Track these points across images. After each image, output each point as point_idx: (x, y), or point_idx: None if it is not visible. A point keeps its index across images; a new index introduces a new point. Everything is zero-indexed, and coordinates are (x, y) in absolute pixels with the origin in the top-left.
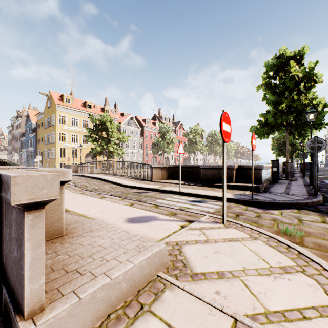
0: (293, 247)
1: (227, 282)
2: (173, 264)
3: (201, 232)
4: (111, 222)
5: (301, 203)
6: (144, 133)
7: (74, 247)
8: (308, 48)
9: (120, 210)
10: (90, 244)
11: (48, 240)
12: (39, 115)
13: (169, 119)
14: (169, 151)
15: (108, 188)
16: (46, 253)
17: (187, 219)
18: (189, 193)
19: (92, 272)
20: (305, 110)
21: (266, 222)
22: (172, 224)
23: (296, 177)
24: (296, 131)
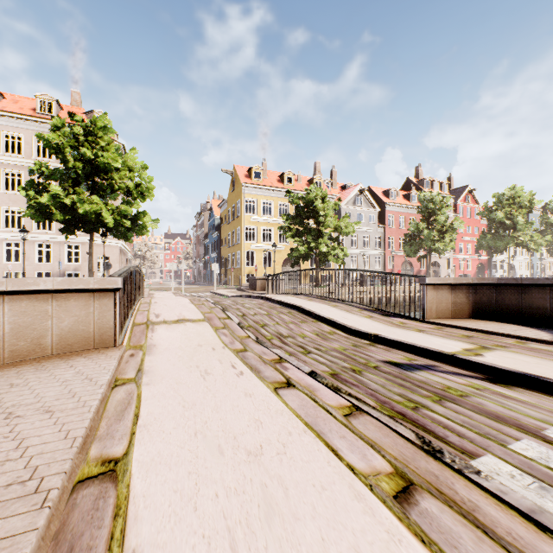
0: None
1: None
2: None
3: None
4: None
5: None
6: (385, 217)
7: None
8: None
9: None
10: None
11: None
12: (222, 204)
13: (441, 183)
14: (444, 250)
15: (310, 335)
16: None
17: None
18: None
19: None
20: None
21: None
22: None
23: None
24: None
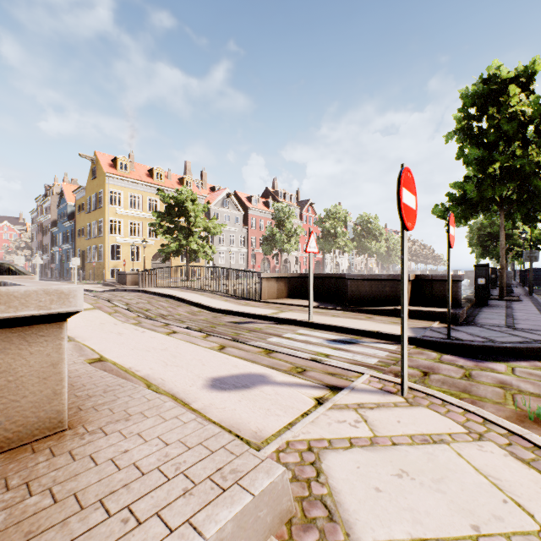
0: None
1: None
2: (304, 509)
3: (358, 416)
4: (179, 388)
5: None
6: (248, 219)
7: (75, 469)
8: None
9: (199, 359)
10: (114, 460)
11: (27, 443)
12: (79, 191)
13: (291, 195)
14: (290, 250)
15: (184, 313)
16: (5, 486)
17: (328, 382)
18: (327, 326)
19: None
20: (537, 174)
21: (488, 391)
22: (298, 394)
23: (518, 294)
24: (520, 212)
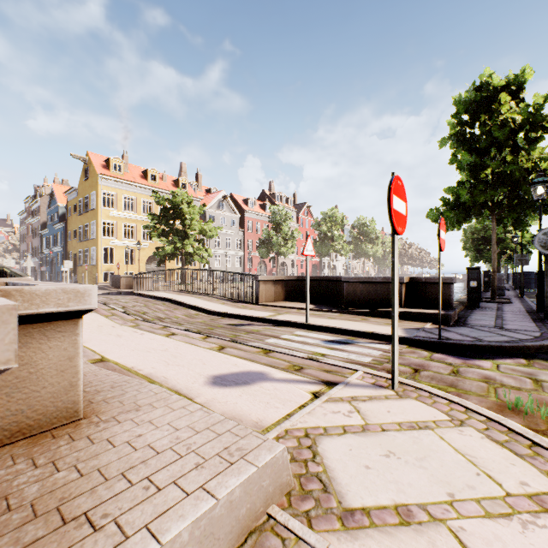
0: (545, 446)
1: (420, 536)
2: (302, 484)
3: (352, 407)
4: (182, 385)
5: (531, 347)
6: (245, 222)
7: (95, 450)
8: (531, 71)
9: (200, 359)
10: (130, 442)
11: (46, 431)
12: (71, 192)
13: (288, 198)
14: (287, 253)
15: (182, 316)
16: (33, 464)
17: (324, 378)
18: (324, 327)
19: (120, 522)
20: (527, 180)
21: (473, 385)
22: (295, 389)
23: (509, 296)
24: (511, 217)
